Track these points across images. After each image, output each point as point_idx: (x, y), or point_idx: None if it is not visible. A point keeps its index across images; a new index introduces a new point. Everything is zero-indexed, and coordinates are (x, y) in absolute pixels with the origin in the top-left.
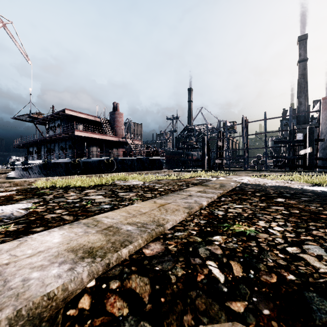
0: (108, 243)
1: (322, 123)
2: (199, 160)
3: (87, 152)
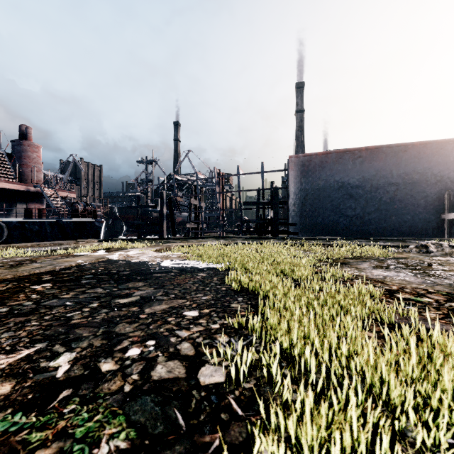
0: None
1: (289, 184)
2: (157, 224)
3: None
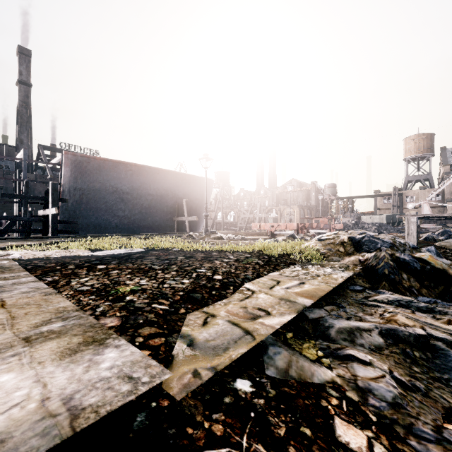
0: (84, 334)
1: (64, 180)
2: None
3: None
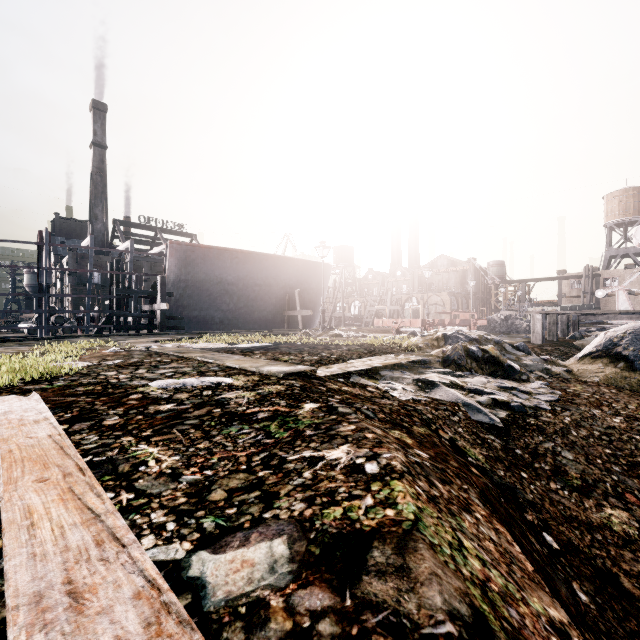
0: (287, 364)
1: (169, 272)
2: None
3: None
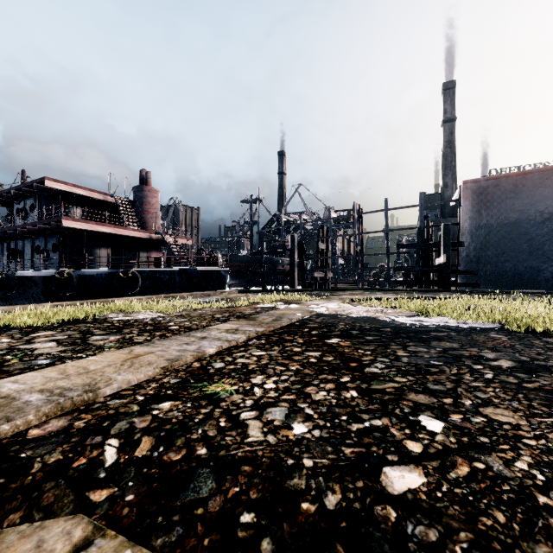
0: None
1: (462, 218)
2: (285, 273)
3: (86, 258)
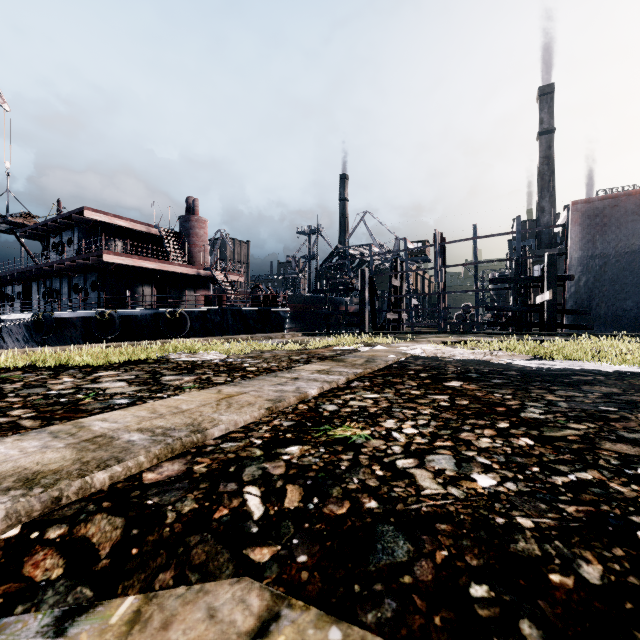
0: (75, 464)
1: (571, 247)
2: (354, 314)
3: (129, 297)
